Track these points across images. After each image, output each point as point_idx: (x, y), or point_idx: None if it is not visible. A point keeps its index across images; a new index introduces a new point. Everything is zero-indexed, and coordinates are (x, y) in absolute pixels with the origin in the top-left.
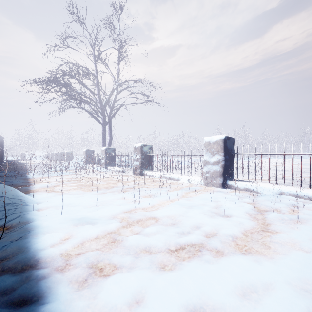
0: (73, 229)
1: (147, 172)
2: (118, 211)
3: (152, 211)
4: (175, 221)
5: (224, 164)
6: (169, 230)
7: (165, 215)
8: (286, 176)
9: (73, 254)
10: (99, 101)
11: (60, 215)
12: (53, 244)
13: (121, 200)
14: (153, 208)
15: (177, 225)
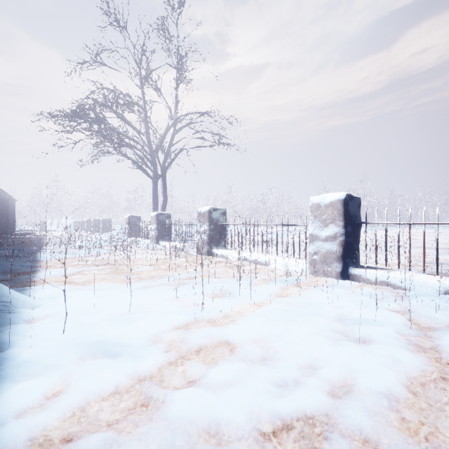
0: (75, 369)
1: (219, 251)
2: (164, 327)
3: (224, 328)
4: (268, 351)
5: (344, 240)
6: (258, 377)
7: (249, 338)
8: (440, 258)
9: (58, 438)
10: (148, 144)
11: (61, 334)
12: (25, 411)
13: (172, 302)
14: (227, 320)
15: (271, 362)
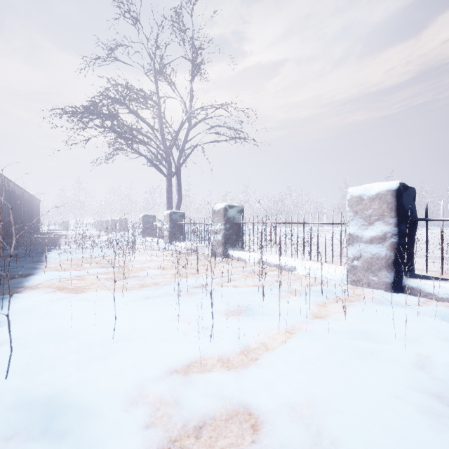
0: None
1: (235, 253)
2: (153, 371)
3: (243, 377)
4: (320, 439)
5: (397, 242)
6: None
7: (283, 402)
8: None
9: None
10: (162, 140)
11: (4, 378)
12: None
13: (173, 323)
14: (247, 359)
15: None
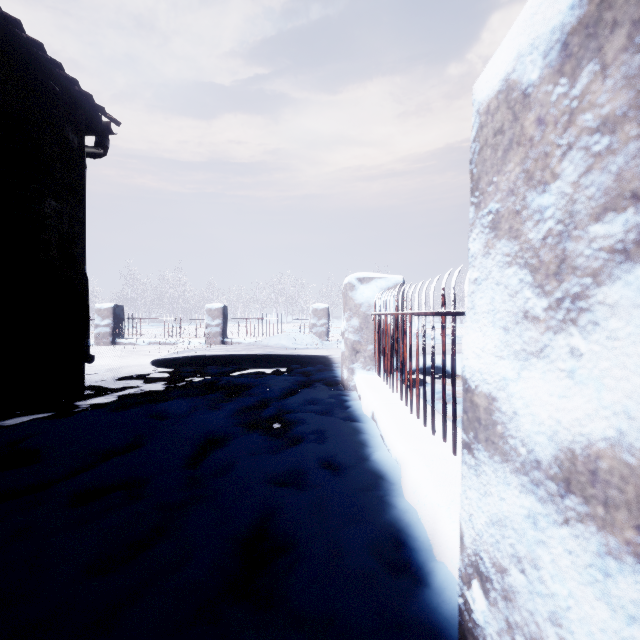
0: None
1: None
2: None
3: None
4: None
5: (114, 326)
6: None
7: None
8: (180, 338)
9: None
10: None
11: None
12: None
13: None
14: None
15: None
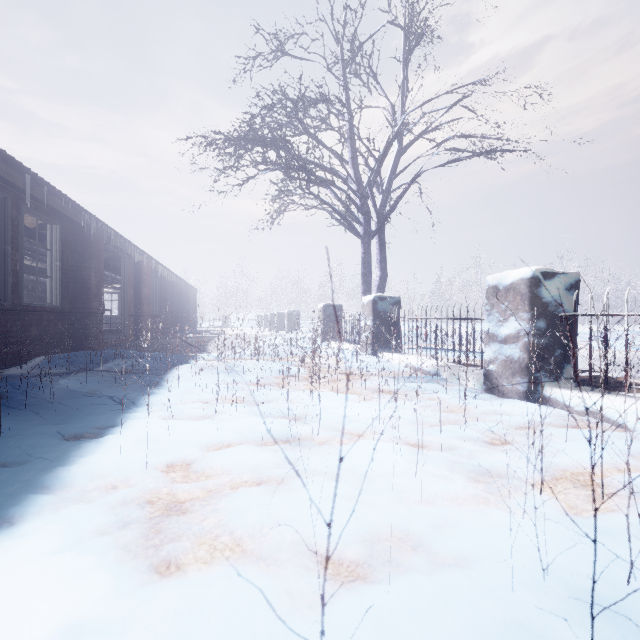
0: None
1: (574, 398)
2: None
3: None
4: None
5: None
6: None
7: None
8: None
9: None
10: (355, 176)
11: None
12: None
13: None
14: None
15: None
